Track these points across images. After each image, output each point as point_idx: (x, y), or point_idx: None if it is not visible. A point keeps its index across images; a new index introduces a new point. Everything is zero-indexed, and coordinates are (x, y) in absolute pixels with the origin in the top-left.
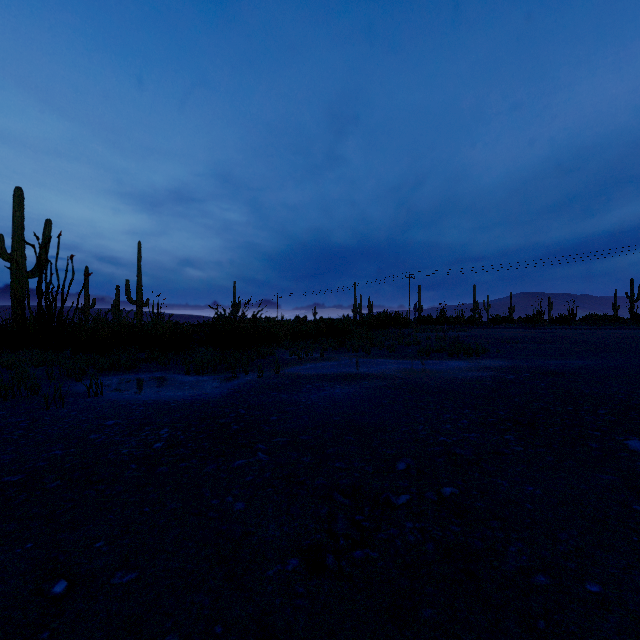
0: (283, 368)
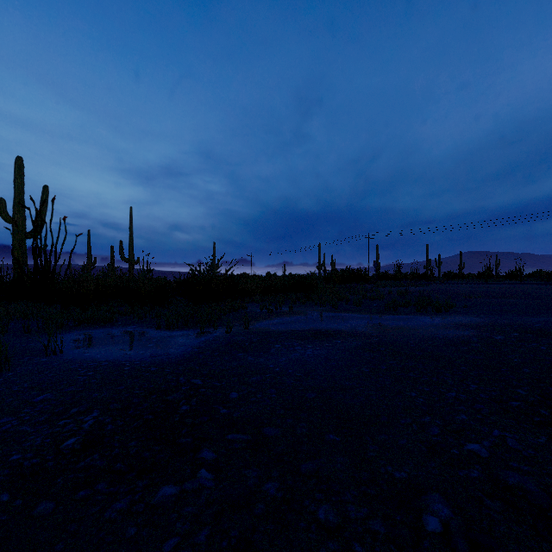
0: (253, 323)
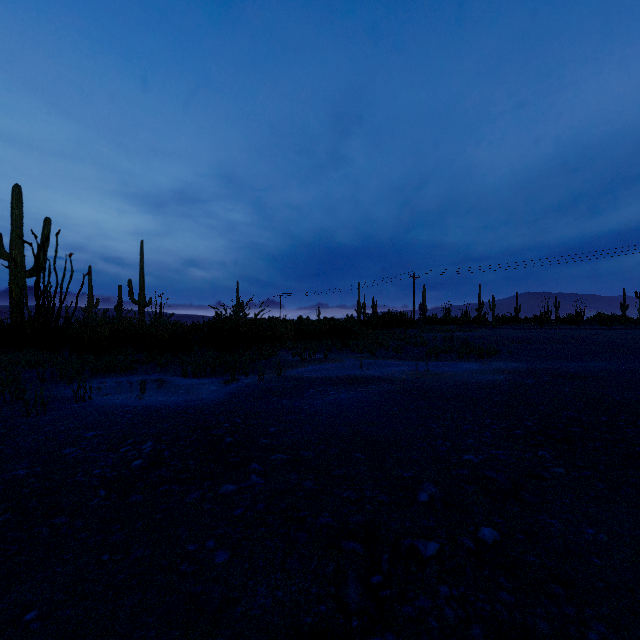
0: (285, 370)
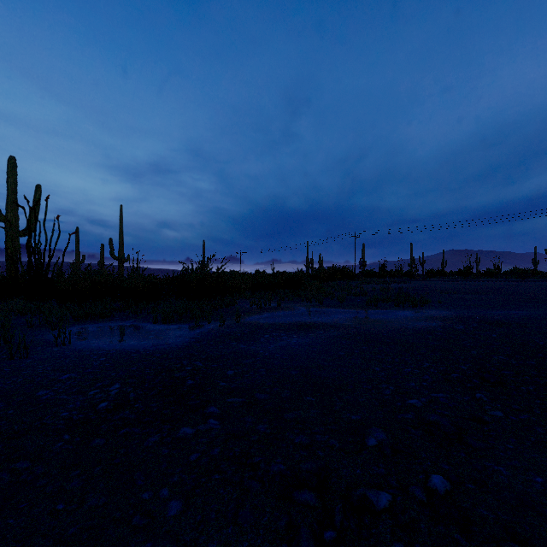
0: (243, 317)
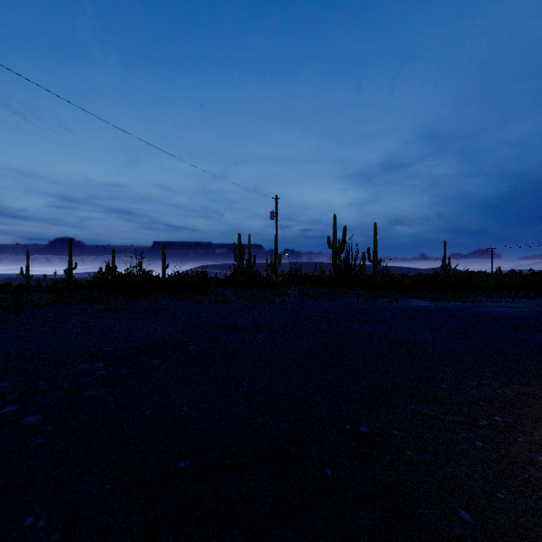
0: (478, 303)
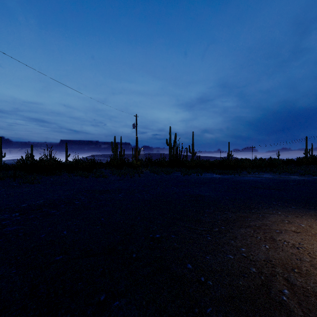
0: (242, 175)
